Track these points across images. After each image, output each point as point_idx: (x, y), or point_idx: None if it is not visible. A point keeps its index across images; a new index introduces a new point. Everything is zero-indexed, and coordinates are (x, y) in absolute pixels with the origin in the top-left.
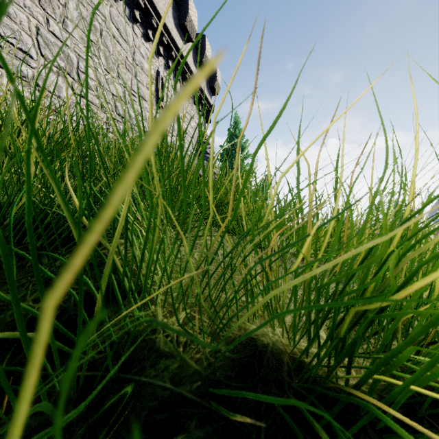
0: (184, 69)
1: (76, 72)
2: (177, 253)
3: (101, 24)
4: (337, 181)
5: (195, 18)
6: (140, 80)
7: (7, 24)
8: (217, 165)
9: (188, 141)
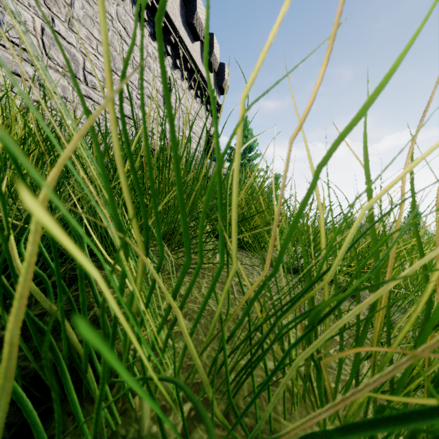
0: (192, 68)
1: (82, 72)
2: (172, 329)
3: (108, 23)
4: (413, 197)
5: (203, 16)
6: (147, 80)
7: (12, 24)
8: (225, 166)
9: (196, 141)
